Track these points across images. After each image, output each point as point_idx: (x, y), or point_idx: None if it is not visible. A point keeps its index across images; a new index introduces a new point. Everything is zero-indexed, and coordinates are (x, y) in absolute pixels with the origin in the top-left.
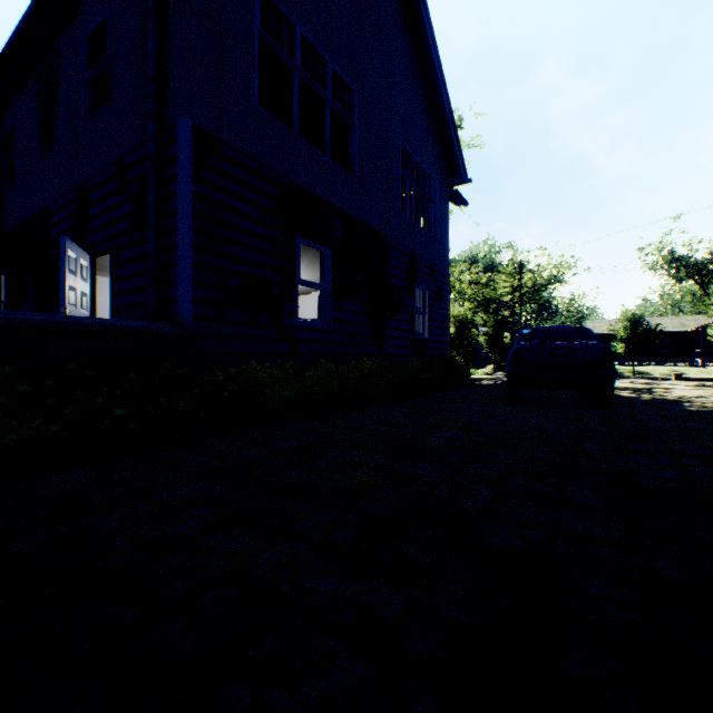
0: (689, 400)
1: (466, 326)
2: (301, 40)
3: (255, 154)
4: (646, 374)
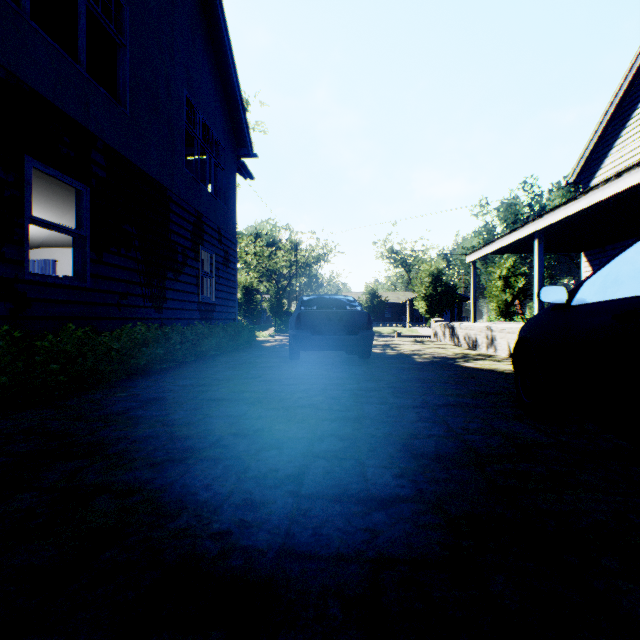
0: (415, 353)
1: (252, 293)
2: None
3: None
4: (379, 333)
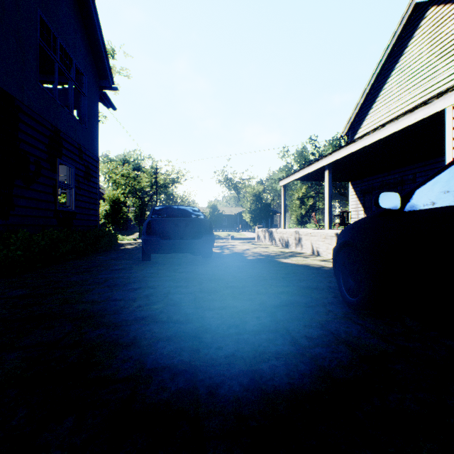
0: (246, 252)
1: (119, 205)
2: None
3: None
4: (218, 236)
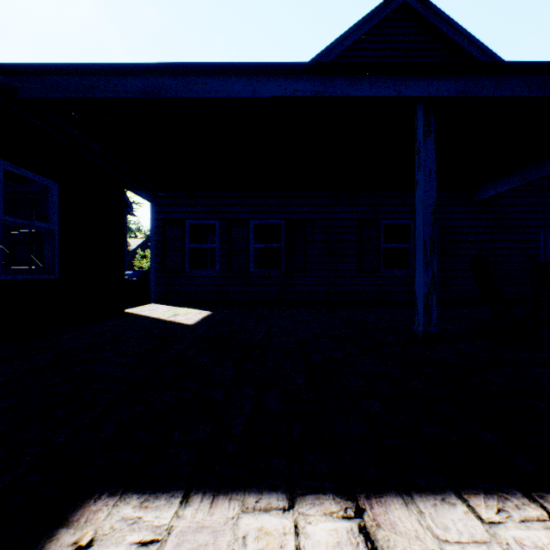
0: None
1: None
2: None
3: None
4: None
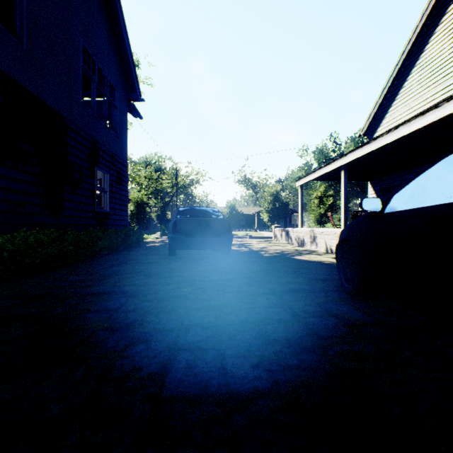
0: (262, 250)
1: (143, 206)
2: None
3: None
4: (237, 235)
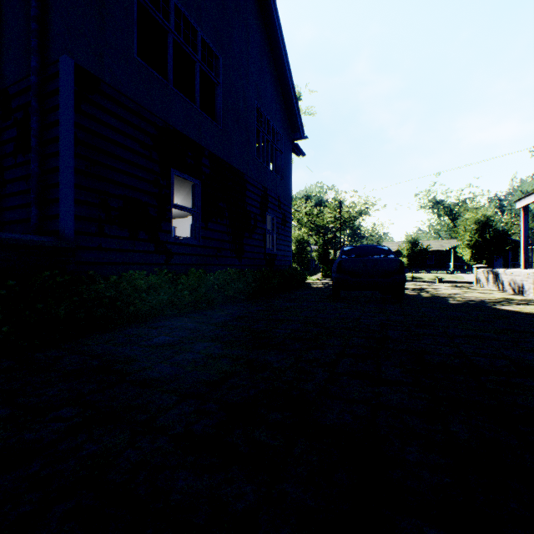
0: (450, 296)
1: (303, 245)
2: (175, 9)
3: (134, 96)
4: (420, 279)
